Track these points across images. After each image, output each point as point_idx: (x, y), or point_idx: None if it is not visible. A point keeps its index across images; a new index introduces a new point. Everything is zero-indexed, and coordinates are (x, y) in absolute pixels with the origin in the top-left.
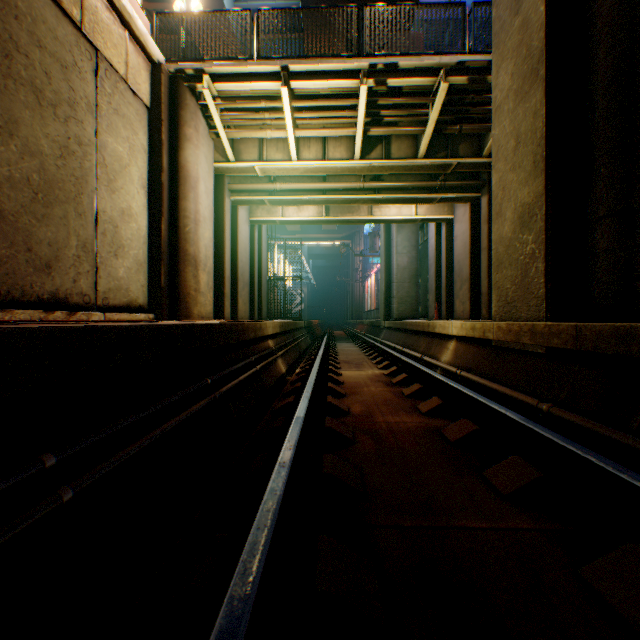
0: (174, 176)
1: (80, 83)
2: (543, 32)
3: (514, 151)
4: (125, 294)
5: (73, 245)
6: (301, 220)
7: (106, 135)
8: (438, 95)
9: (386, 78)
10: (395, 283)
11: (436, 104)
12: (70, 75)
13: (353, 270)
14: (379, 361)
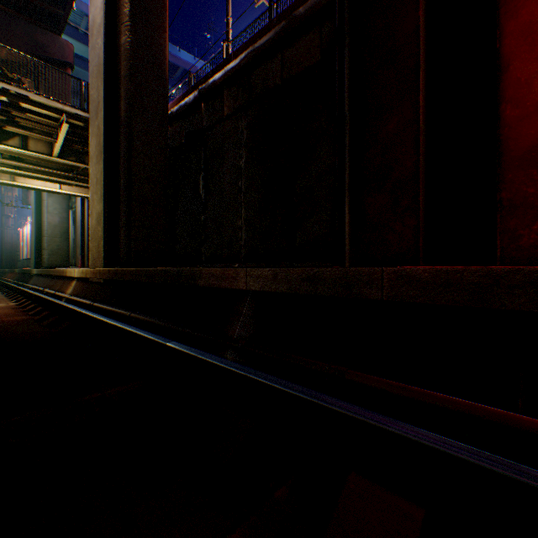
0: None
1: None
2: (104, 139)
3: (97, 185)
4: None
5: None
6: None
7: None
8: (64, 128)
9: (21, 101)
10: (47, 237)
11: (63, 132)
12: None
13: (4, 216)
14: (18, 298)
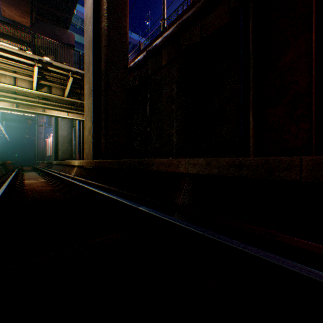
0: None
1: None
2: (92, 84)
3: (88, 111)
4: None
5: None
6: None
7: None
8: (70, 80)
9: (48, 66)
10: (61, 143)
11: (70, 82)
12: None
13: (39, 132)
14: (46, 177)
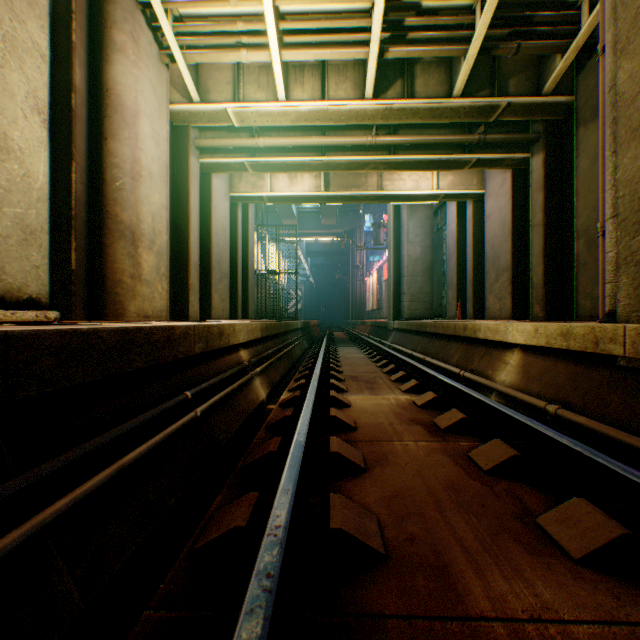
0: (96, 103)
1: None
2: None
3: None
4: None
5: None
6: (294, 196)
7: None
8: None
9: None
10: (406, 277)
11: None
12: None
13: (353, 267)
14: (399, 378)
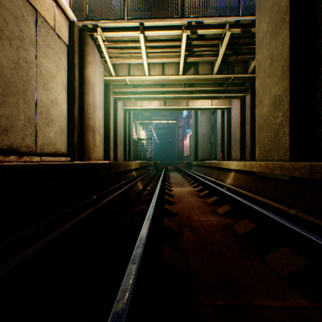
0: (82, 83)
1: (26, 28)
2: None
3: (269, 66)
4: (53, 146)
5: (22, 119)
6: (151, 108)
7: (42, 58)
8: (225, 39)
9: (196, 30)
10: (200, 142)
11: (223, 44)
12: (20, 23)
13: (178, 135)
14: (192, 183)
